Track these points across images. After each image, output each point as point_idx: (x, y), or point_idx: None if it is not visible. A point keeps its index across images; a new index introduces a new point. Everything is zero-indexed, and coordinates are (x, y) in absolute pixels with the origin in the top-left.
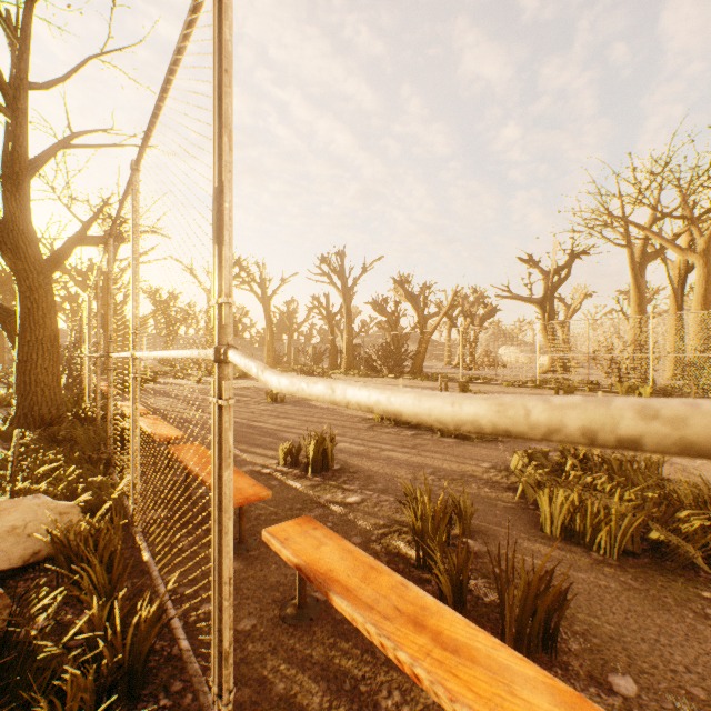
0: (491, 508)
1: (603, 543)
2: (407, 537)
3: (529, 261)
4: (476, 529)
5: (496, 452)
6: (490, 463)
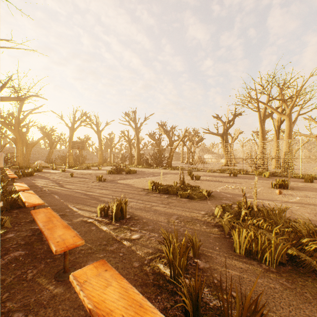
0: (208, 238)
1: (268, 259)
2: (164, 260)
3: (217, 117)
4: (201, 252)
5: (207, 205)
6: (205, 212)
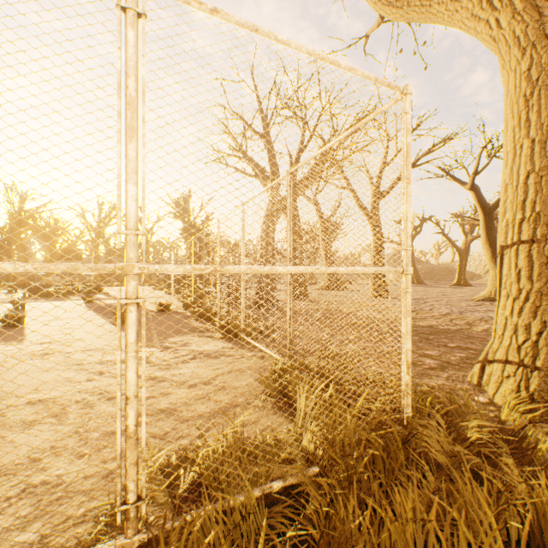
0: None
1: None
2: None
3: None
4: None
5: None
6: None
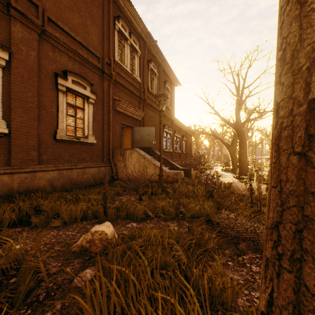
0: None
1: None
2: None
3: None
4: None
5: None
6: None
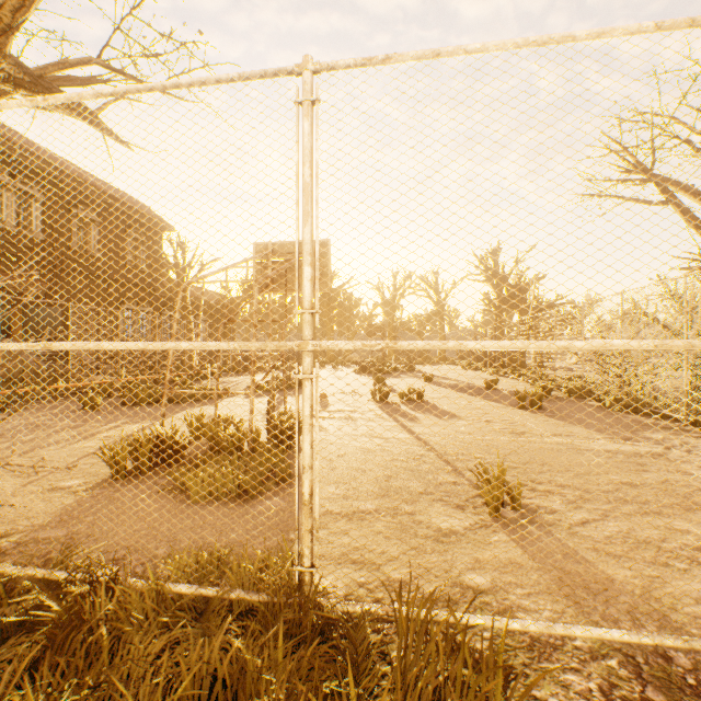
0: None
1: None
2: None
3: None
4: None
5: None
6: None
